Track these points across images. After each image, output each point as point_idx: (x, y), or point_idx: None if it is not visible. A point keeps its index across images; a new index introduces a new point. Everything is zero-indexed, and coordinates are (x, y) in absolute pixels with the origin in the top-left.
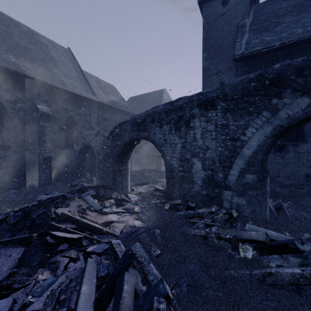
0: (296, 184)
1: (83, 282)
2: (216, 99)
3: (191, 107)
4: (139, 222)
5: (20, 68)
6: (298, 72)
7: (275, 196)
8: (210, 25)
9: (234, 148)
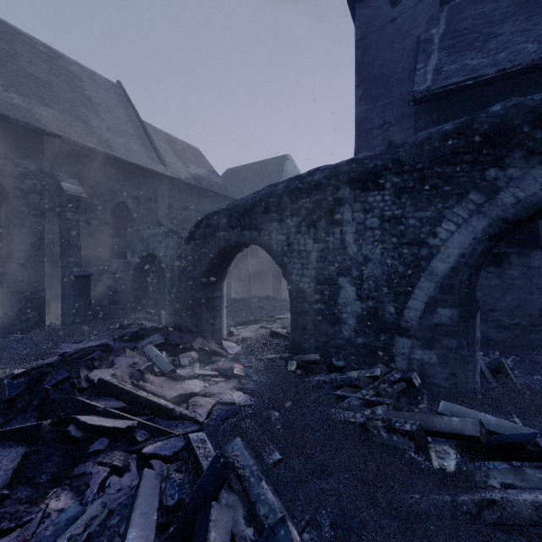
0: (526, 325)
1: (132, 521)
2: (382, 171)
3: (336, 185)
4: (242, 396)
5: (31, 116)
6: (535, 119)
7: (488, 345)
8: (368, 40)
9: (416, 261)
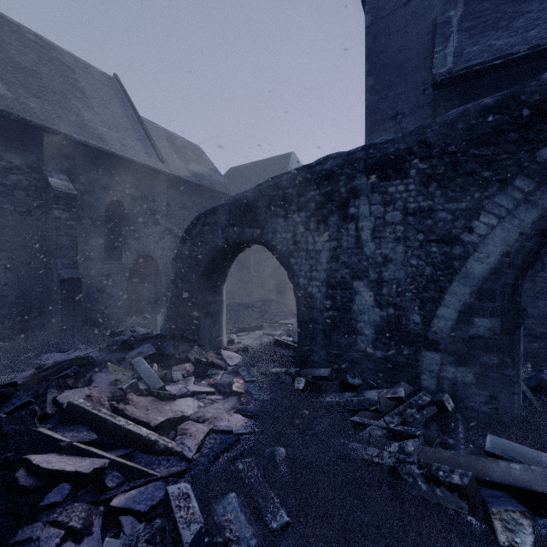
0: None
1: None
2: (406, 156)
3: (350, 174)
4: (241, 420)
5: (16, 106)
6: None
7: None
8: (380, 25)
9: (447, 261)
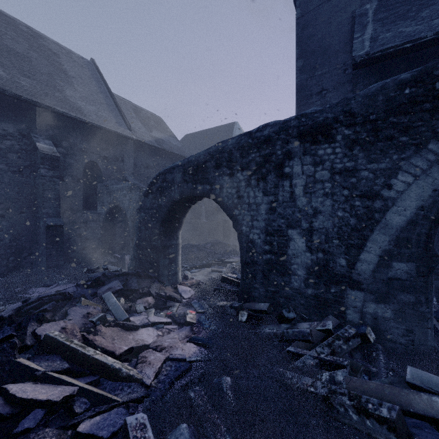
0: None
1: None
2: (333, 124)
3: (285, 139)
4: (193, 348)
5: (10, 85)
6: None
7: None
8: (308, 17)
9: (368, 213)
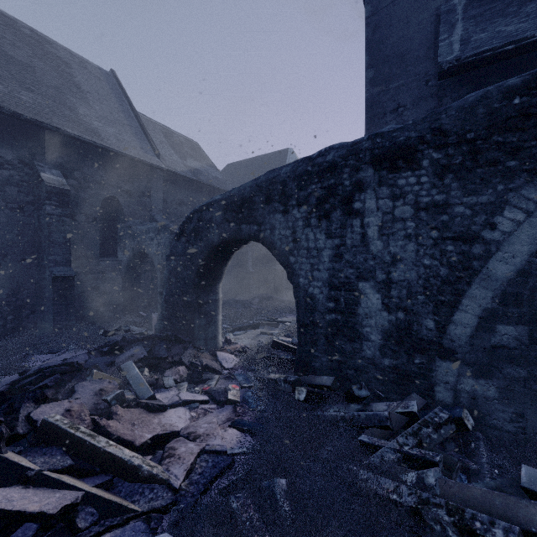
0: None
1: None
2: (418, 145)
3: (355, 166)
4: (237, 436)
5: (8, 100)
6: None
7: None
8: (380, 16)
9: (465, 261)
